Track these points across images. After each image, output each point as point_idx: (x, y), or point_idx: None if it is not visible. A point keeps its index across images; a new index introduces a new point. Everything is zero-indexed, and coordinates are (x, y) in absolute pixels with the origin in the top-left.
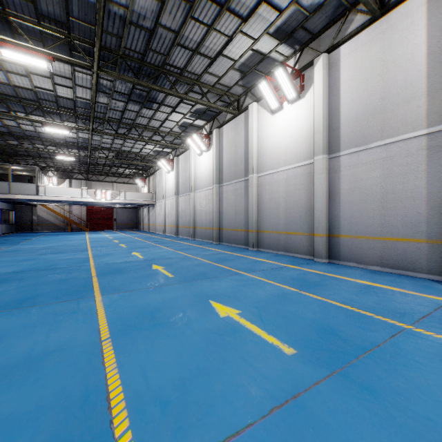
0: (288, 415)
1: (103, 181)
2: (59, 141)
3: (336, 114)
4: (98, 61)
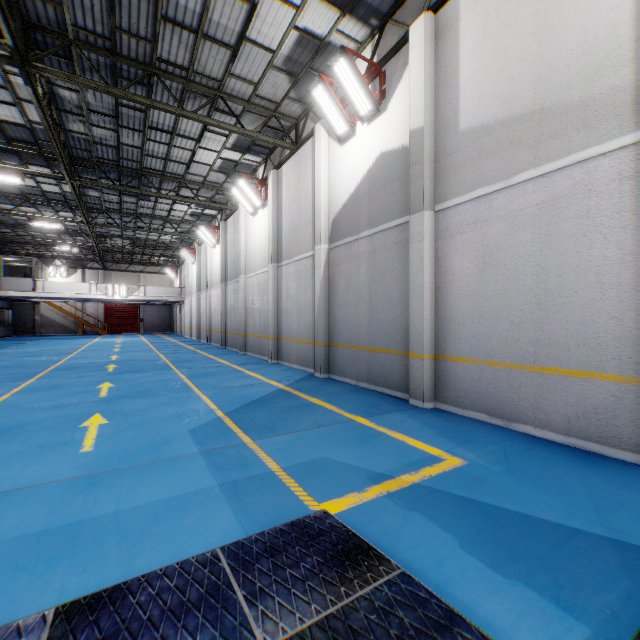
0: (59, 406)
1: (126, 271)
2: (59, 229)
3: (281, 227)
4: (68, 175)
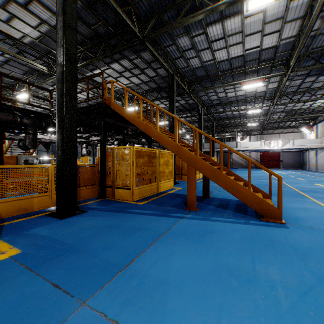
0: None
1: (271, 134)
2: (249, 115)
3: None
4: (292, 68)
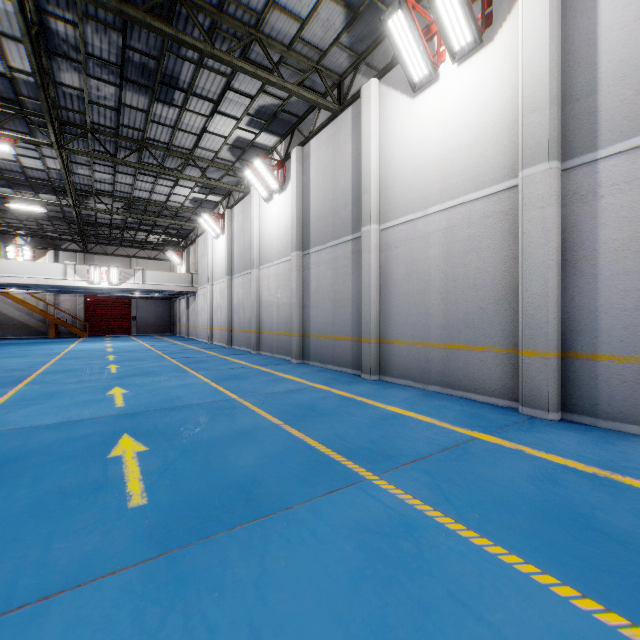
0: None
1: (113, 255)
2: (15, 176)
3: (585, 59)
4: None
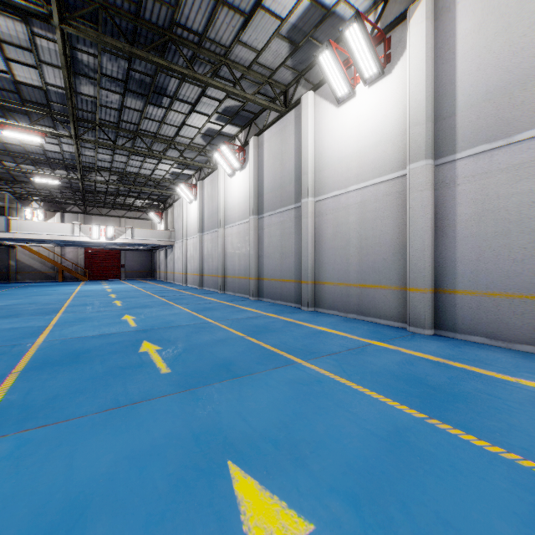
0: None
1: (107, 216)
2: (38, 157)
3: (449, 92)
4: (57, 3)
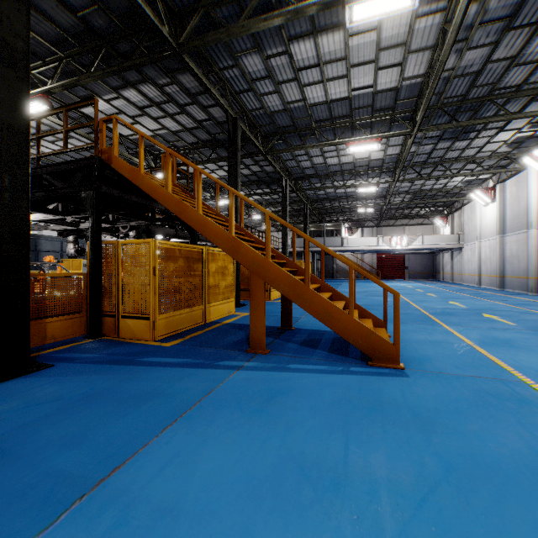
0: None
1: (393, 226)
2: (361, 195)
3: None
4: (419, 125)
